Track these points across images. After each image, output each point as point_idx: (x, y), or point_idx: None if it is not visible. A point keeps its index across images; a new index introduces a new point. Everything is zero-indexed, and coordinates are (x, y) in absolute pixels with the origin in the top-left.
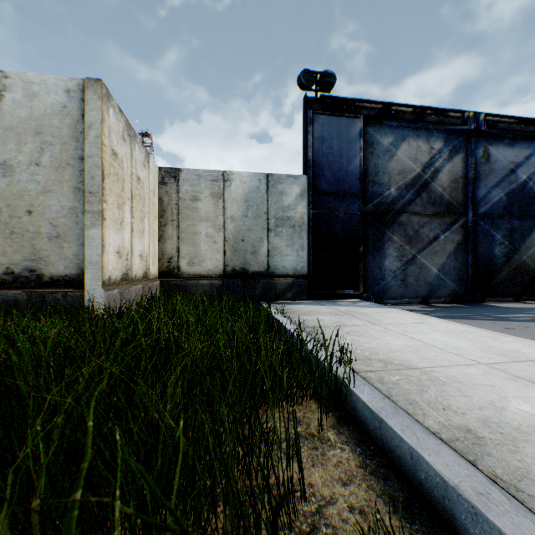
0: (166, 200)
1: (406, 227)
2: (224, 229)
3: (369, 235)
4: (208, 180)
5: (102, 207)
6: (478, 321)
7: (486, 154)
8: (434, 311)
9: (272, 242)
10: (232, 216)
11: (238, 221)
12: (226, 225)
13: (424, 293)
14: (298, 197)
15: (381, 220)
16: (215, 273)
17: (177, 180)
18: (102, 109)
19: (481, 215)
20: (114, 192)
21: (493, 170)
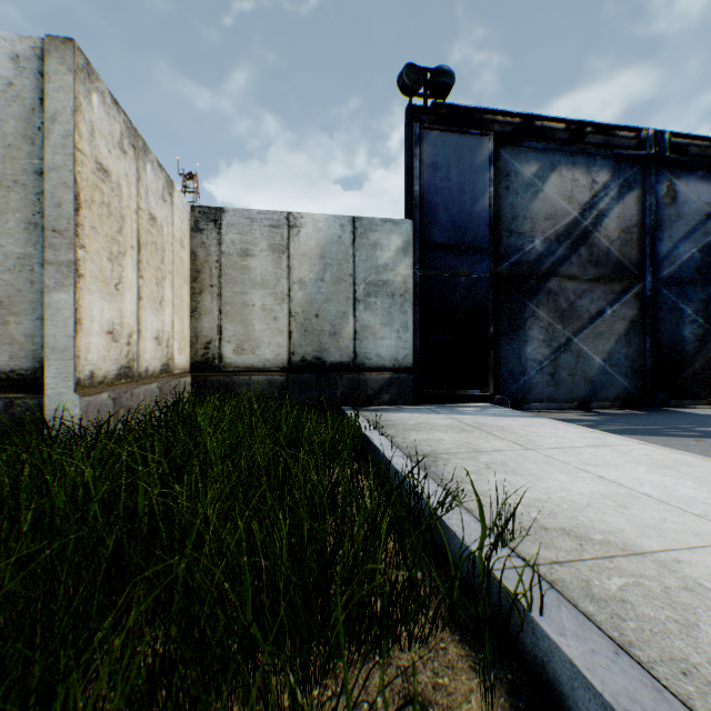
0: (202, 255)
1: (557, 297)
2: (289, 299)
3: (502, 308)
4: (265, 226)
5: (75, 256)
6: (678, 439)
7: (672, 191)
8: (602, 421)
9: (361, 319)
10: (302, 280)
11: (310, 288)
12: (292, 293)
13: (582, 394)
14: (398, 252)
15: (521, 286)
16: (275, 365)
17: (219, 225)
18: (75, 91)
19: (664, 280)
20: (103, 233)
21: (682, 215)
